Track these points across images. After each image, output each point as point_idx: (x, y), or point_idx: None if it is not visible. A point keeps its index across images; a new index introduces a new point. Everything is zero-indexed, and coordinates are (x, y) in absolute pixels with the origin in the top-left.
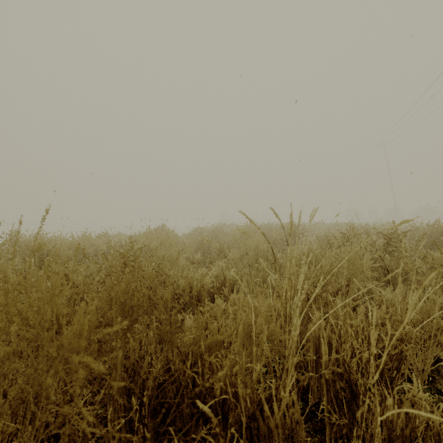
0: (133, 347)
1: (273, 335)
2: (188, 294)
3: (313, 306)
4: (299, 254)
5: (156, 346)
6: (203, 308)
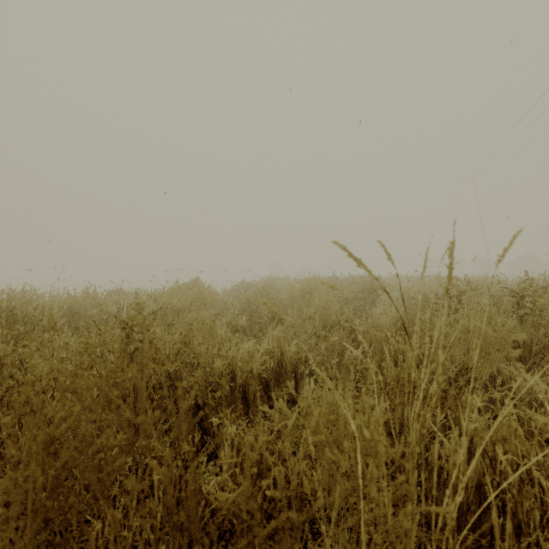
0: (110, 526)
1: (403, 500)
2: (229, 382)
3: (450, 419)
4: (393, 320)
5: (164, 511)
6: (251, 404)
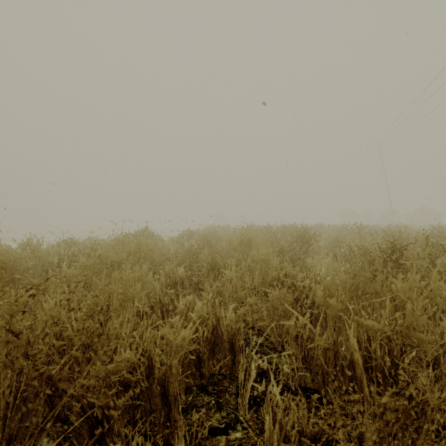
0: None
1: None
2: (144, 373)
3: None
4: (348, 283)
5: None
6: (172, 407)
